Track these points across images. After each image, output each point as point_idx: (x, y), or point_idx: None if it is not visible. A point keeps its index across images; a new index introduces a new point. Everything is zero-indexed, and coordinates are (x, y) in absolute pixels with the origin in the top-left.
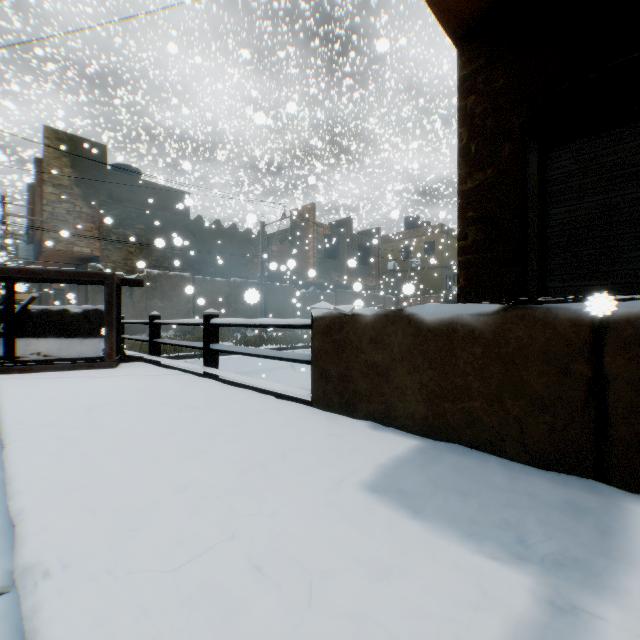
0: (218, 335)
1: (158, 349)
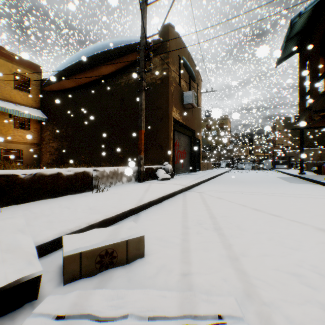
0: None
1: (296, 167)
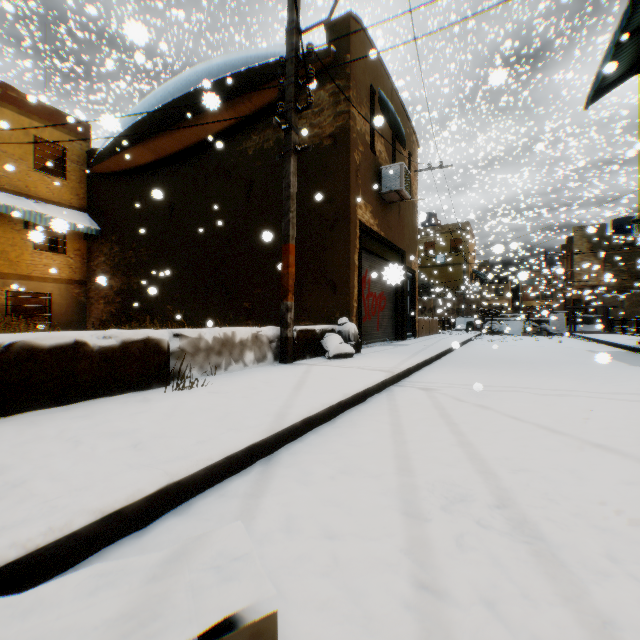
0: (639, 324)
1: (622, 330)
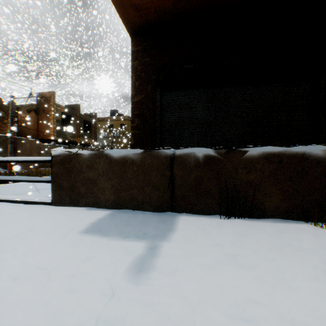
0: None
1: None
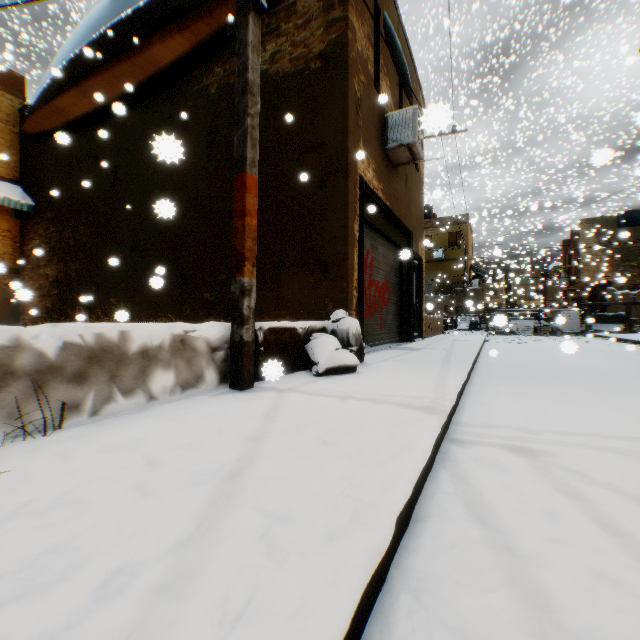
0: None
1: None
